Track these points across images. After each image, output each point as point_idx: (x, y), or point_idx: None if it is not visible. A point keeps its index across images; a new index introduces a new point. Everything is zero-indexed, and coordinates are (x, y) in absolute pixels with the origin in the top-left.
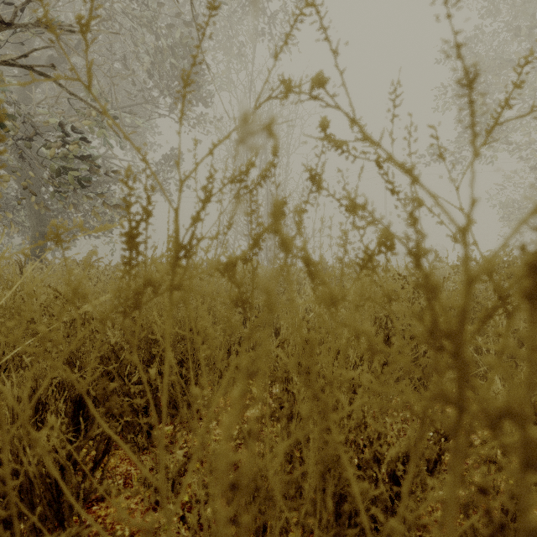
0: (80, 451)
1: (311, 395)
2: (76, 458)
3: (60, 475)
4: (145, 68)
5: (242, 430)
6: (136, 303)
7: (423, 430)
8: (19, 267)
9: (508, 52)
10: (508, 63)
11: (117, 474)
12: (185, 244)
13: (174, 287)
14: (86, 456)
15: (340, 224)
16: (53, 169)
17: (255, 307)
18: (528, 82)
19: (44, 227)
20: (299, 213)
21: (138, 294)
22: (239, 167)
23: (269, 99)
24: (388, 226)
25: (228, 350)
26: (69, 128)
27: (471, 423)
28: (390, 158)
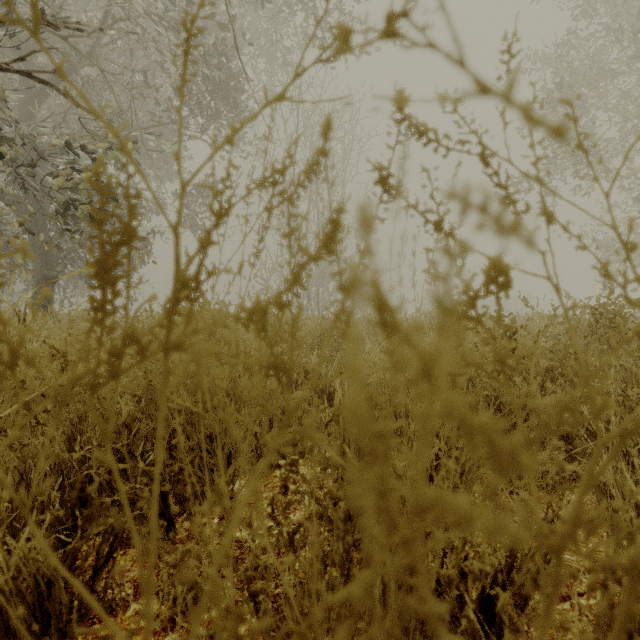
0: (76, 555)
1: (387, 523)
2: (13, 617)
3: (46, 590)
4: (172, 79)
5: (283, 535)
6: (112, 370)
7: (560, 571)
8: (18, 318)
9: (607, 61)
10: (608, 73)
11: (127, 581)
12: (190, 279)
13: (172, 345)
14: (85, 560)
15: (427, 249)
16: (60, 200)
17: (303, 367)
18: (631, 96)
19: (51, 271)
20: (369, 217)
21: (115, 357)
22: (273, 163)
23: (319, 61)
24: (532, 238)
25: (270, 420)
26: (81, 152)
27: (639, 561)
28: (532, 117)
